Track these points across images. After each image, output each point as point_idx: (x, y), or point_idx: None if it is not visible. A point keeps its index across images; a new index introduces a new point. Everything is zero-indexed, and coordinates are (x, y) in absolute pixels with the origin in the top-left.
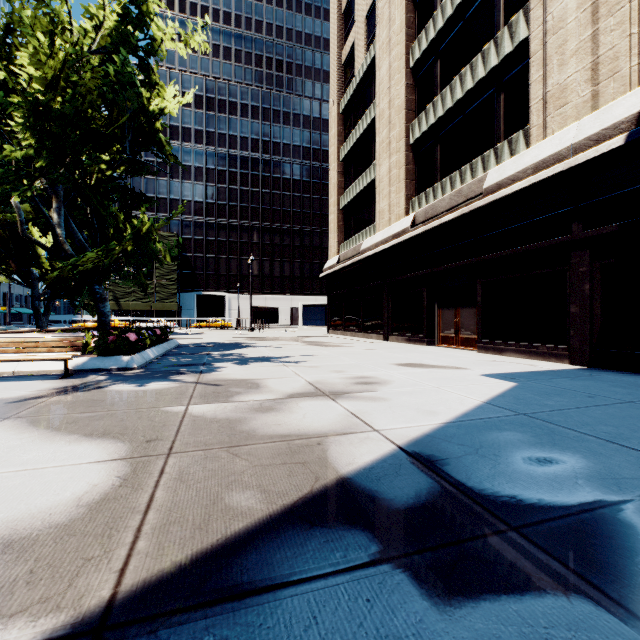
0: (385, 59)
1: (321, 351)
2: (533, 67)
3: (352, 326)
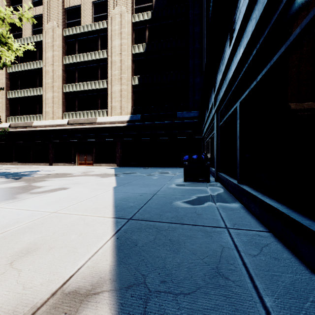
0: (50, 51)
1: (43, 169)
2: (109, 97)
3: (22, 160)
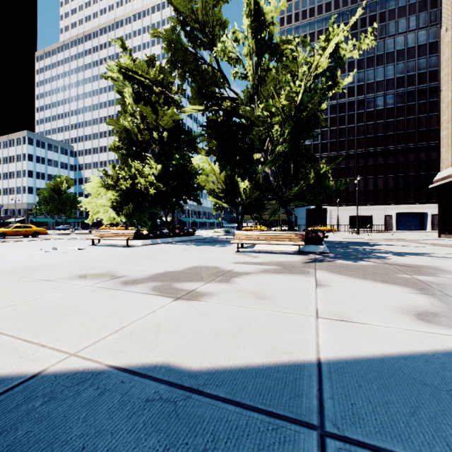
0: None
1: None
2: None
3: None
